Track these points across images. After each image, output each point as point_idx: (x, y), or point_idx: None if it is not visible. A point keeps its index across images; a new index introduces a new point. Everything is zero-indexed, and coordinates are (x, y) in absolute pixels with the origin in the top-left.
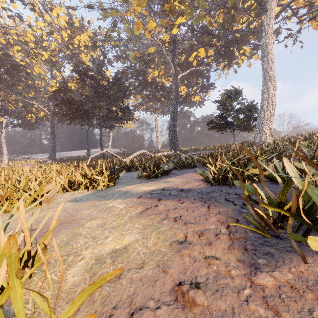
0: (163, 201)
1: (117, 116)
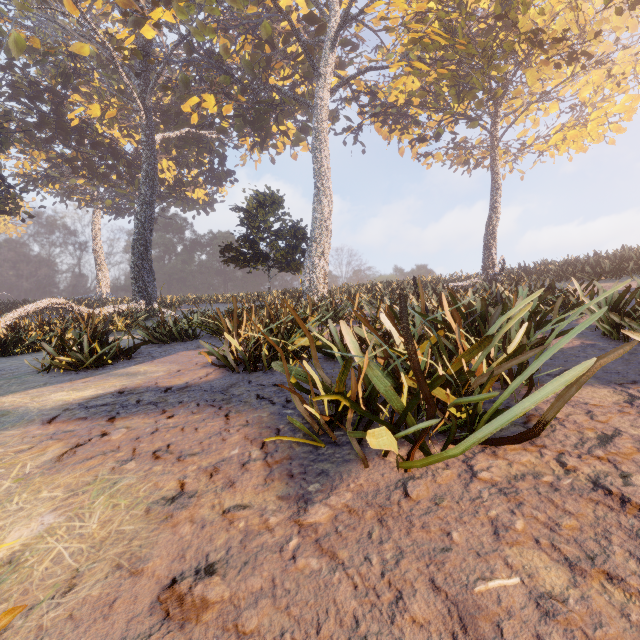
0: (122, 421)
1: None
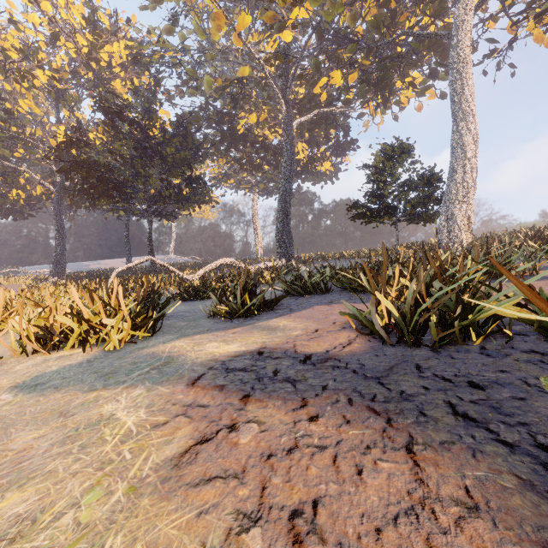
0: (255, 407)
1: (180, 194)
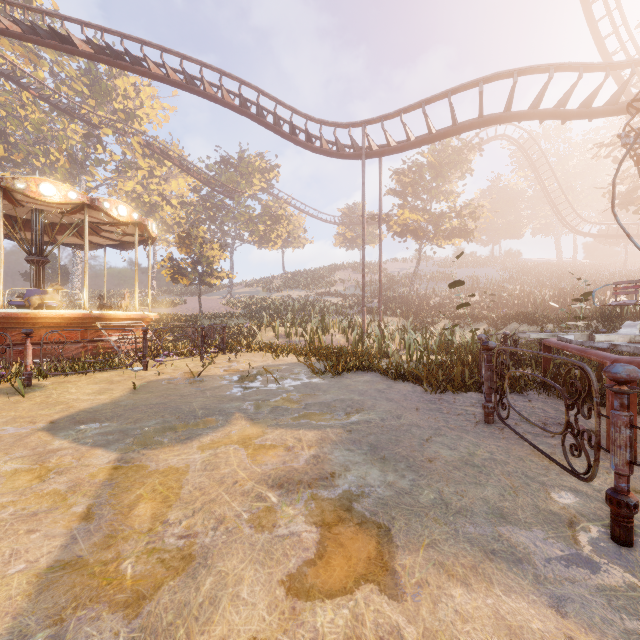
0: None
1: None
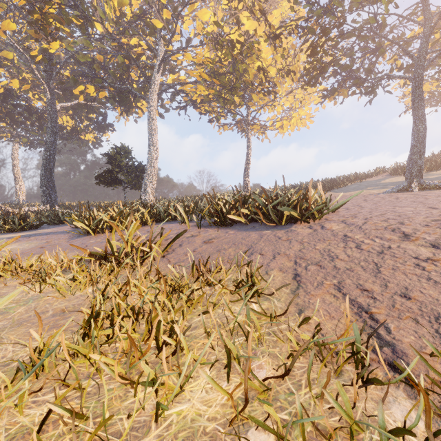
0: (33, 237)
1: None
